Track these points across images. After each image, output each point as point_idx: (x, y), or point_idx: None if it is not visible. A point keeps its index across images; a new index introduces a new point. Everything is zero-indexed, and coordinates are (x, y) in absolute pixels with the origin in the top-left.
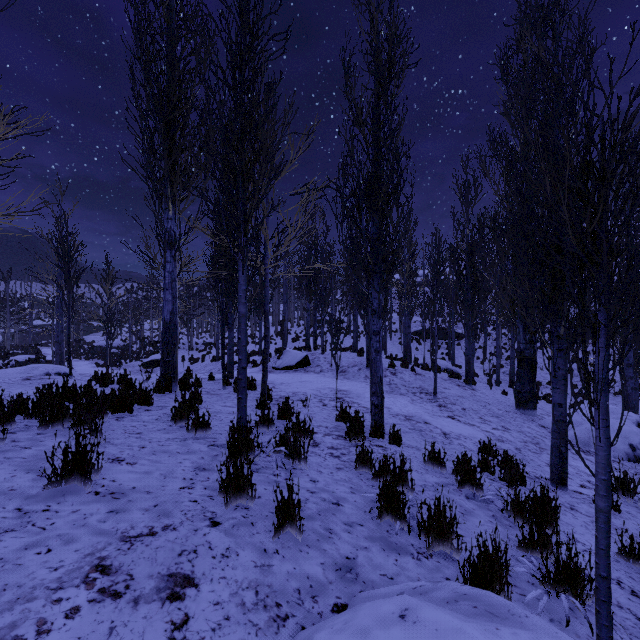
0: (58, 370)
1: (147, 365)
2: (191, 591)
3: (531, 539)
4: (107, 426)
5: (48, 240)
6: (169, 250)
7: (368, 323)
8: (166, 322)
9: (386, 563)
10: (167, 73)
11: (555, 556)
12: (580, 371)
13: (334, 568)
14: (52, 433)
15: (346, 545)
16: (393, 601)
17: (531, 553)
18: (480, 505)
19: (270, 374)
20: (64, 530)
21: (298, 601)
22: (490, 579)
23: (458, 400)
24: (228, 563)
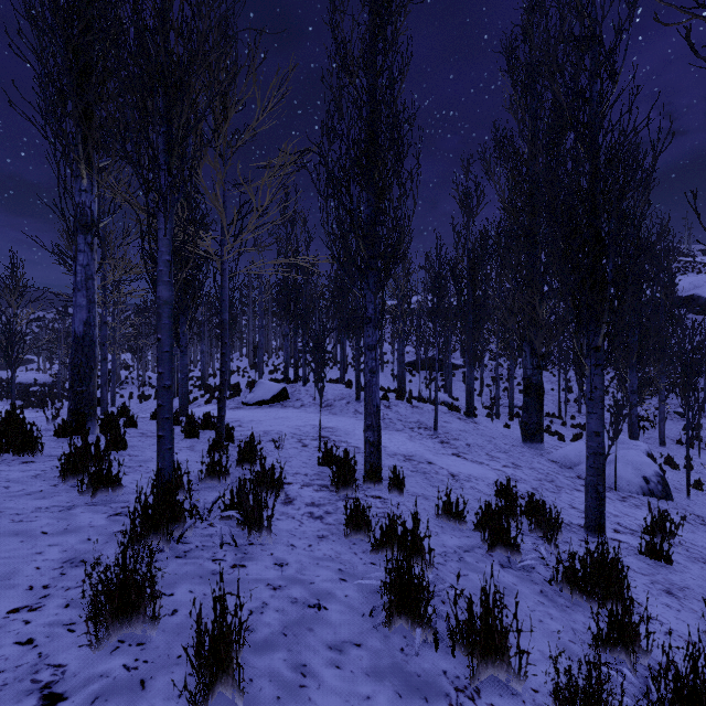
0: None
1: None
2: None
3: (611, 632)
4: None
5: None
6: (82, 235)
7: (358, 348)
8: (77, 336)
9: None
10: None
11: (645, 655)
12: None
13: None
14: None
15: (332, 700)
16: None
17: (610, 653)
18: (521, 576)
19: (238, 411)
20: None
21: None
22: None
23: (461, 435)
24: None
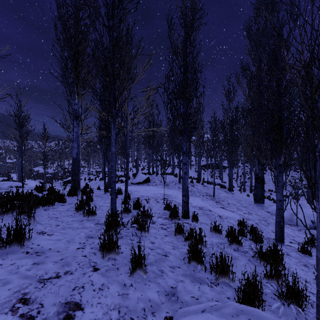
0: (17, 184)
1: (66, 182)
2: (79, 313)
3: (271, 273)
4: (39, 214)
5: (10, 115)
6: (75, 120)
7: (180, 160)
8: (74, 158)
9: (194, 289)
10: (74, 27)
11: (284, 282)
12: (307, 179)
13: (164, 294)
14: (6, 218)
15: (171, 279)
16: (201, 318)
17: (271, 280)
18: (241, 254)
19: (129, 186)
20: (3, 276)
21: (144, 316)
22: (253, 298)
23: (225, 199)
24: (102, 293)
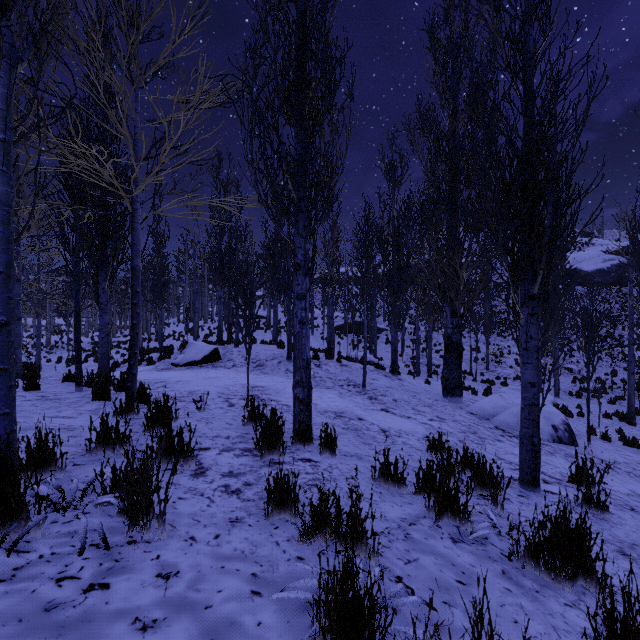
0: None
1: None
2: None
3: (611, 638)
4: None
5: None
6: None
7: (289, 309)
8: None
9: None
10: None
11: None
12: None
13: None
14: None
15: None
16: None
17: None
18: (476, 552)
19: (166, 372)
20: None
21: None
22: None
23: (388, 391)
24: None
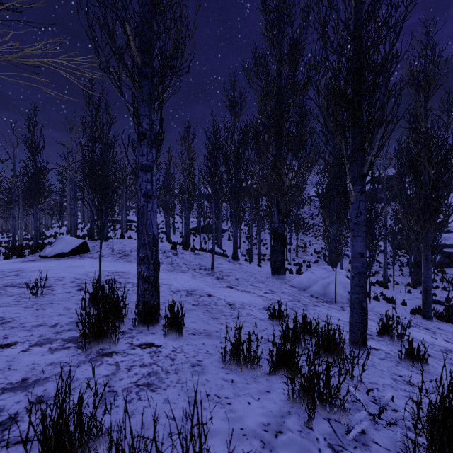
0: None
1: None
2: None
3: None
4: None
5: None
6: None
7: None
8: None
9: None
10: None
11: None
12: None
13: None
14: None
15: None
16: None
17: None
18: None
19: (31, 262)
20: None
21: None
22: None
23: (231, 272)
24: None
